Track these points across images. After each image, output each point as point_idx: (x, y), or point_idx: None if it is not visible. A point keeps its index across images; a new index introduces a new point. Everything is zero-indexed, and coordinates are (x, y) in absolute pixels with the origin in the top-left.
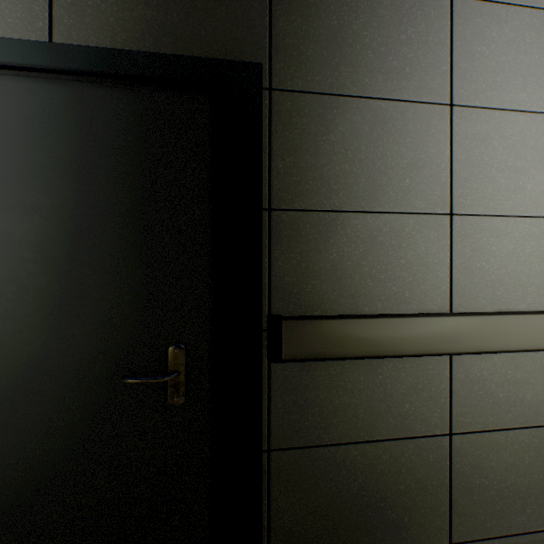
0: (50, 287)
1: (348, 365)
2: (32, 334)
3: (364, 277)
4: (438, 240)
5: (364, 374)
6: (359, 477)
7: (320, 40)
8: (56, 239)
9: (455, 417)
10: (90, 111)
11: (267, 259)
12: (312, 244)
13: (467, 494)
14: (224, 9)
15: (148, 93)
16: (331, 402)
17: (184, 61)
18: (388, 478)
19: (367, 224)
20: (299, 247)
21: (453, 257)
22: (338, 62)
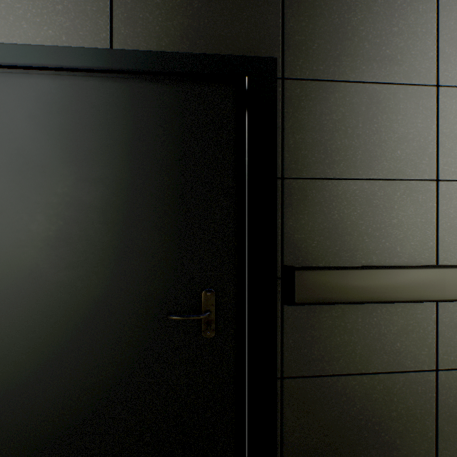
0: (111, 242)
1: (348, 308)
2: (98, 279)
3: (361, 234)
4: (425, 202)
5: (361, 316)
6: (357, 403)
7: (324, 35)
8: (116, 204)
9: (440, 356)
10: (141, 102)
11: (280, 219)
12: (317, 206)
13: (451, 422)
14: (245, 15)
15: (186, 85)
16: (333, 339)
17: (214, 59)
18: (382, 406)
19: (364, 190)
20: (306, 209)
21: (439, 217)
22: (339, 53)
